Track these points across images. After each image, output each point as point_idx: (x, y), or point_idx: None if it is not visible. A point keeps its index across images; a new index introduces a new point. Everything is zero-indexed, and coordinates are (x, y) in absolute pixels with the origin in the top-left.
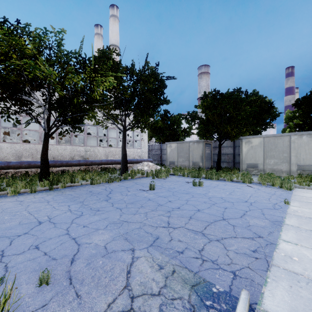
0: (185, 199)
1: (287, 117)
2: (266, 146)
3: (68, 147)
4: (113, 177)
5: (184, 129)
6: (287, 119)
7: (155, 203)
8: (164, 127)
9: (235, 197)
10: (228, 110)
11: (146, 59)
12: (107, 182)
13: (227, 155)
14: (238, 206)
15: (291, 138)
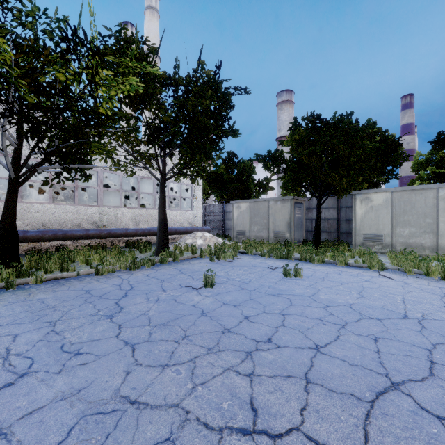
0: (276, 310)
1: (416, 163)
2: (397, 205)
3: (71, 207)
4: (141, 259)
5: (259, 181)
6: (417, 166)
7: (216, 325)
8: (228, 178)
9: (376, 303)
10: (336, 147)
11: (199, 57)
12: (128, 268)
13: (328, 221)
14: (399, 332)
15: (439, 193)
